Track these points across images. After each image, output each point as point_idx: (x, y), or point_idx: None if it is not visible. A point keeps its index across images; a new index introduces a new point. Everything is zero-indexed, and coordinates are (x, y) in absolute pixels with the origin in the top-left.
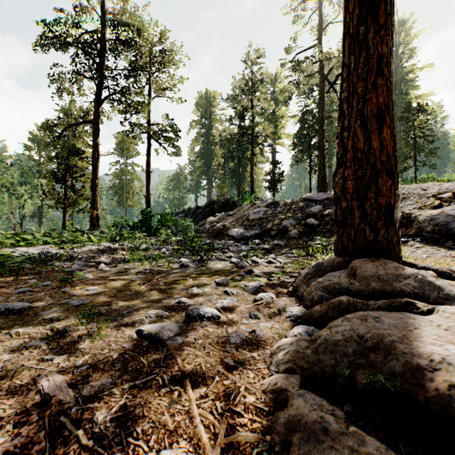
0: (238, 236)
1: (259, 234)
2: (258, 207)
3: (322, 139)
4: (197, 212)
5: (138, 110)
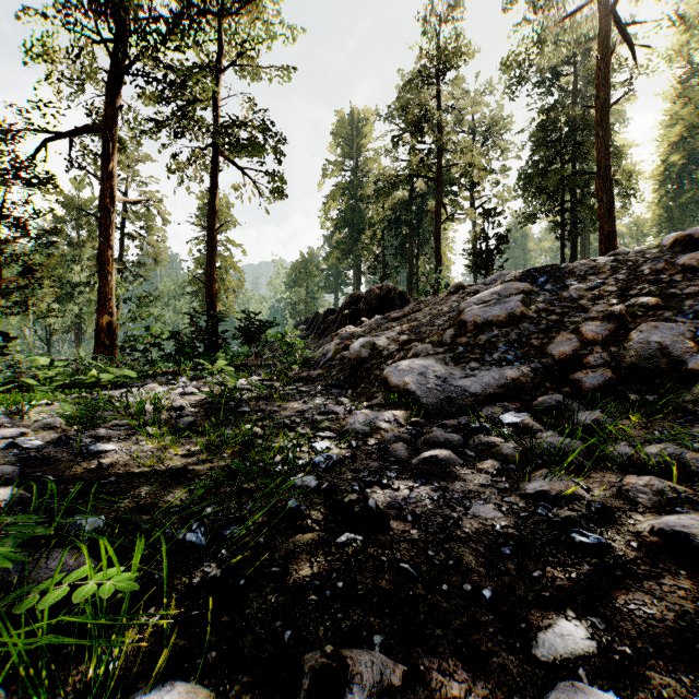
0: (427, 390)
1: (519, 383)
2: (474, 294)
3: (605, 150)
4: (328, 321)
5: (195, 99)
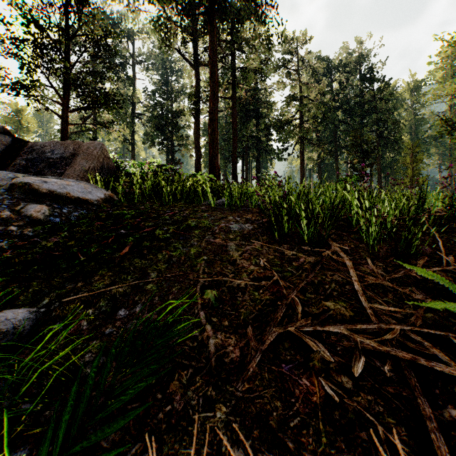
0: None
1: None
2: None
3: None
4: None
5: None
